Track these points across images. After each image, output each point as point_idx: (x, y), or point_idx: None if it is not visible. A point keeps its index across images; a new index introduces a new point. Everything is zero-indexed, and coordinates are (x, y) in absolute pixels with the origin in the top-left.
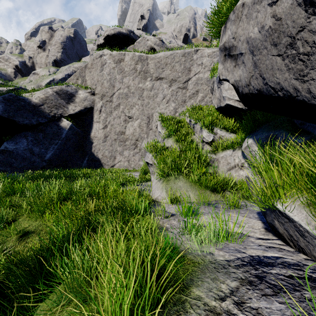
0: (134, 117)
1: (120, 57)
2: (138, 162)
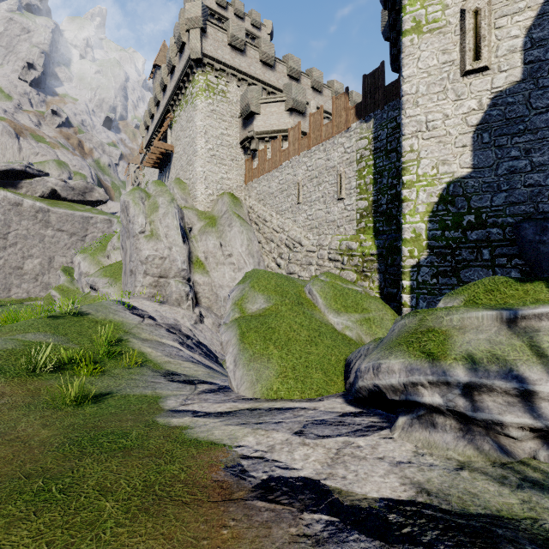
0: (35, 256)
1: (17, 201)
2: (39, 293)
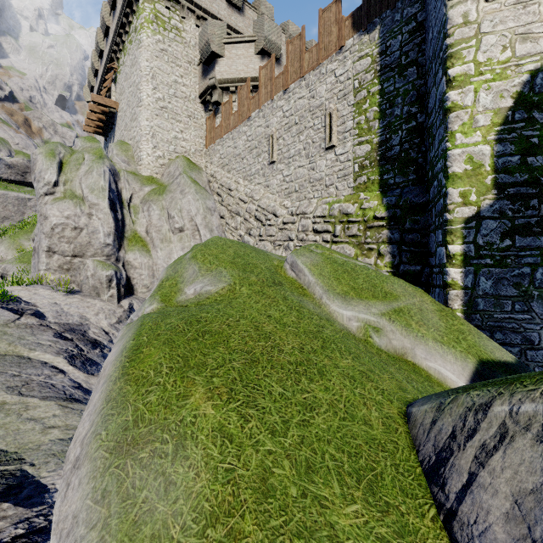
0: None
1: None
2: None
